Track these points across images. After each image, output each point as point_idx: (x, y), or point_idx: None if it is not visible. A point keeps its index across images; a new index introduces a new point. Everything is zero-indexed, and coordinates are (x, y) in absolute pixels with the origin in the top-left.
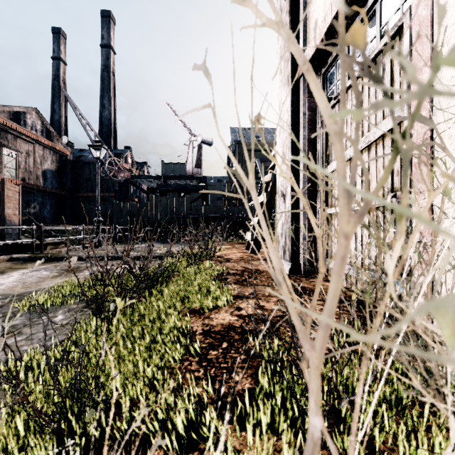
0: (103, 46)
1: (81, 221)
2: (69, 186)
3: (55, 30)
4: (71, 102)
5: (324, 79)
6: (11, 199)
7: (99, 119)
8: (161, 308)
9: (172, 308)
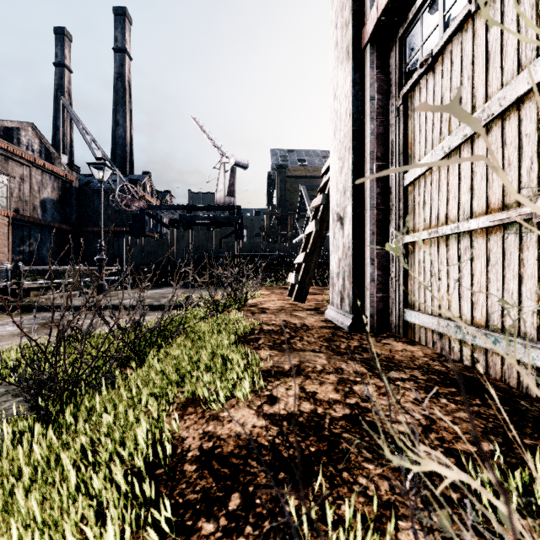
0: (116, 50)
1: (89, 262)
2: (74, 219)
3: (57, 30)
4: (72, 113)
5: (402, 46)
6: None
7: (112, 138)
8: (135, 398)
9: (153, 400)
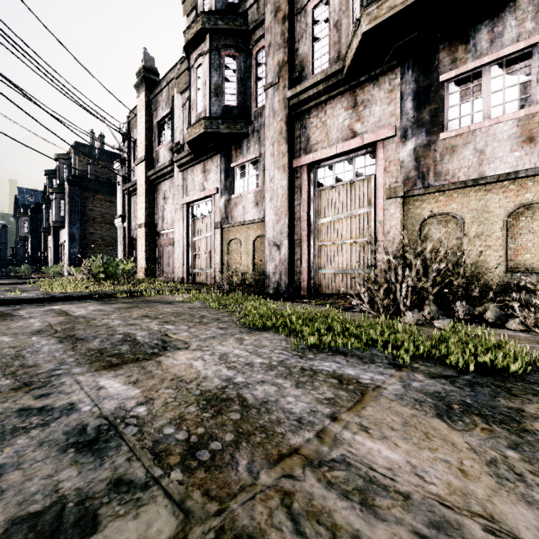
0: None
1: None
2: None
3: None
4: None
5: None
6: None
7: None
8: None
9: None
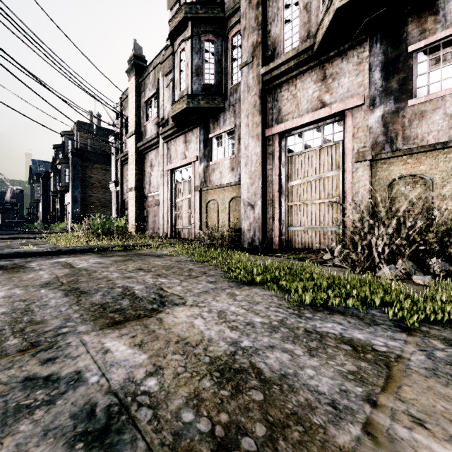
0: None
1: None
2: None
3: None
4: None
5: None
6: None
7: None
8: None
9: None
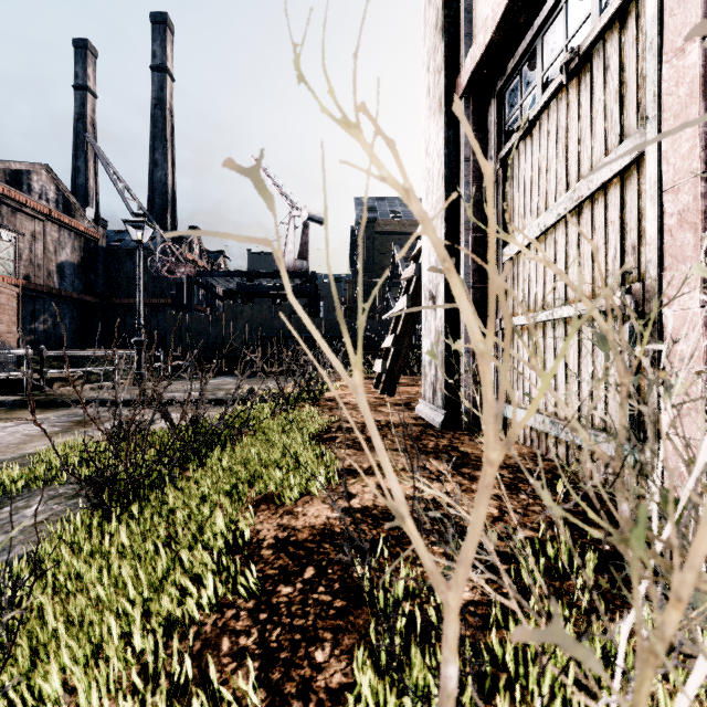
0: (155, 69)
1: (119, 343)
2: (100, 288)
3: (78, 43)
4: (100, 154)
5: (501, 101)
6: (5, 308)
7: (149, 183)
8: (207, 494)
9: (226, 496)
